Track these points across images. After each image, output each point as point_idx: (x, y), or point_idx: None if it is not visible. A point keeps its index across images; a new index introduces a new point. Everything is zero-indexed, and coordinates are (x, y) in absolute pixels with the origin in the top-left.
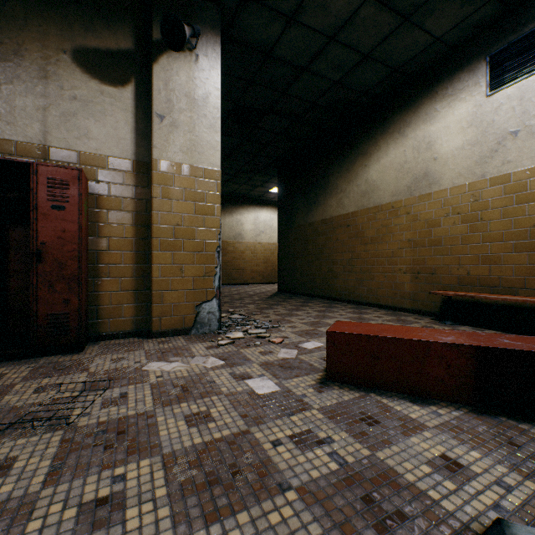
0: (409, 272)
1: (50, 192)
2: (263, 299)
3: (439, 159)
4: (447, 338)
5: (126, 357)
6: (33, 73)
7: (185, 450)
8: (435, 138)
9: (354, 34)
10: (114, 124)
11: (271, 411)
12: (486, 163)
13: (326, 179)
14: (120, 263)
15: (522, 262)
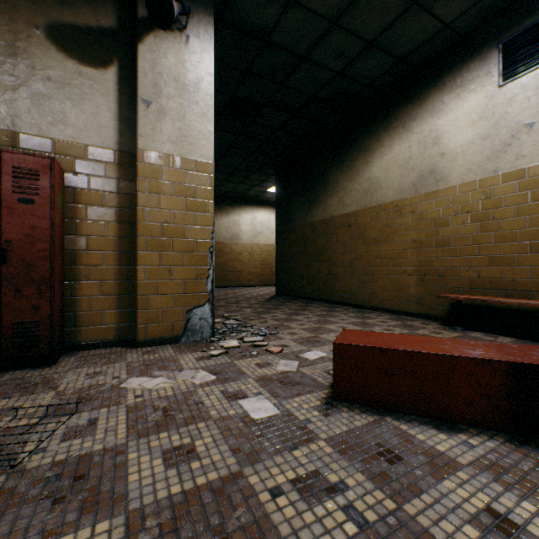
0: (414, 274)
1: (16, 183)
2: (261, 303)
3: (447, 154)
4: (475, 351)
5: (104, 371)
6: (0, 50)
7: (158, 505)
8: (442, 132)
9: (358, 19)
10: (94, 110)
11: (269, 443)
12: (499, 158)
13: (326, 177)
14: (101, 265)
15: (538, 263)
